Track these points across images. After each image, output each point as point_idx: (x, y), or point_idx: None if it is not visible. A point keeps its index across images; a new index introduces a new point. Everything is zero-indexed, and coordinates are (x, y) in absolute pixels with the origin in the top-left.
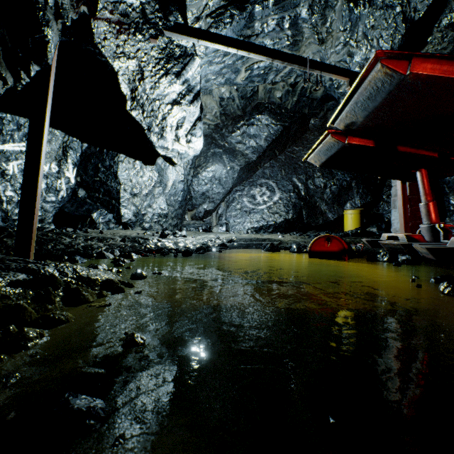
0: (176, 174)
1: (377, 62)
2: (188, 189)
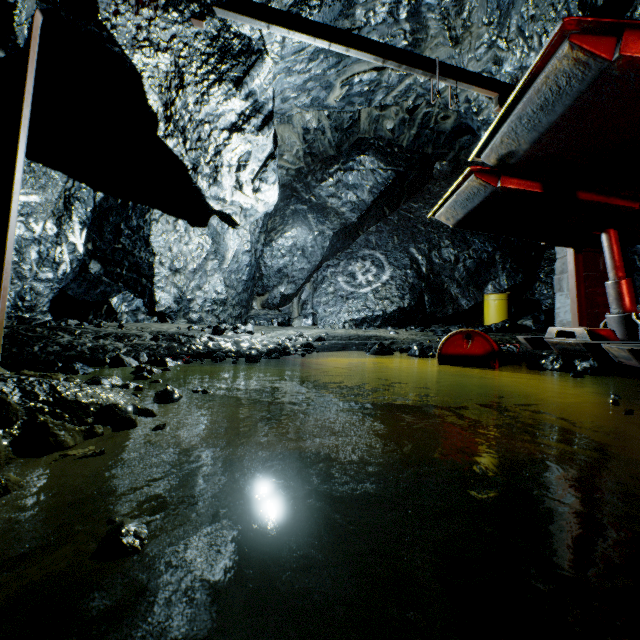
0: (240, 240)
1: (562, 40)
2: (257, 264)
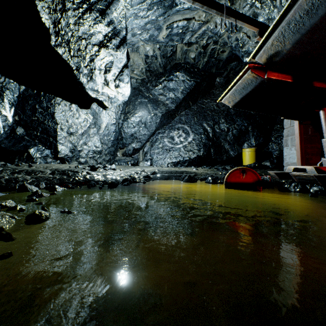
0: (109, 117)
1: None
2: (119, 131)
